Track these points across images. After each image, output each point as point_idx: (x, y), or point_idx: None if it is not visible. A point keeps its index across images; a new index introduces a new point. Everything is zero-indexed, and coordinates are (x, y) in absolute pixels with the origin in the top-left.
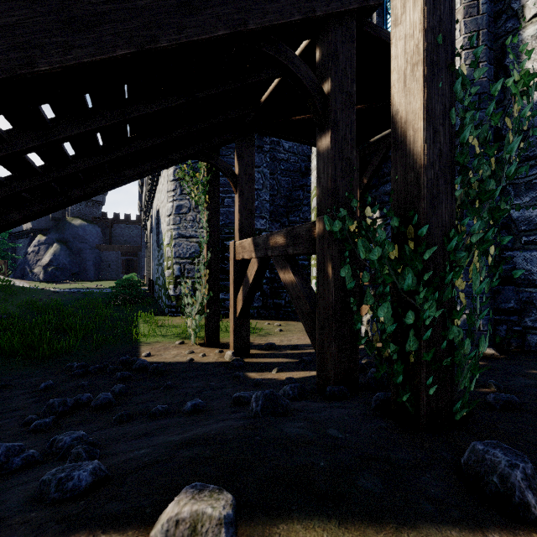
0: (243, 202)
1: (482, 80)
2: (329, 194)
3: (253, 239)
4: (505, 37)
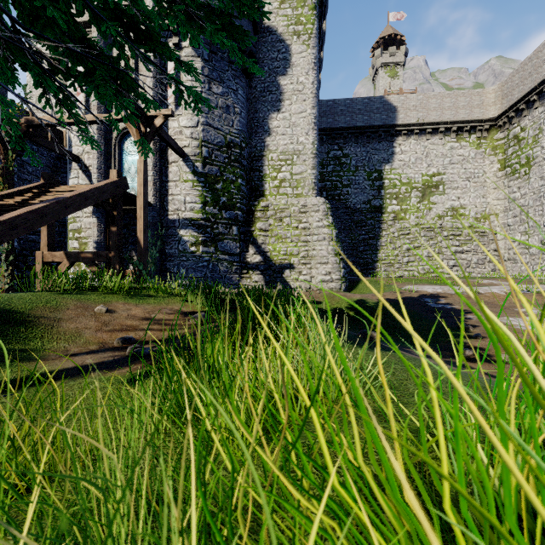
0: (50, 231)
1: (158, 208)
2: (116, 244)
3: (66, 253)
4: (165, 195)
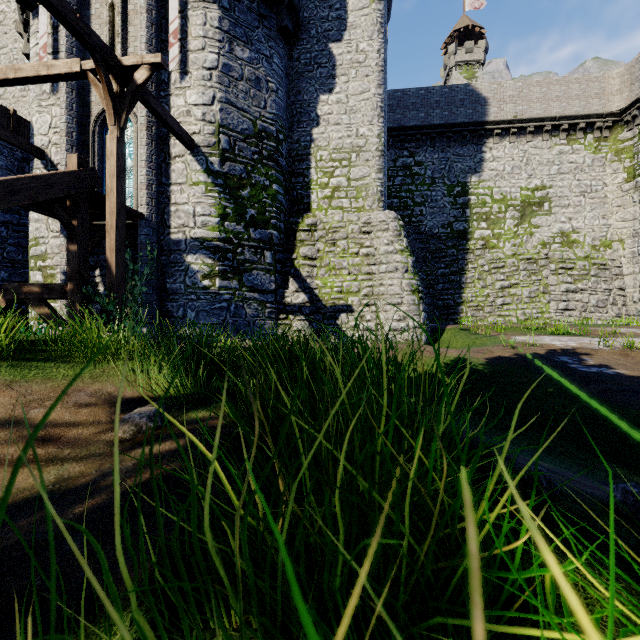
0: None
1: (154, 223)
2: (77, 272)
3: None
4: (165, 205)
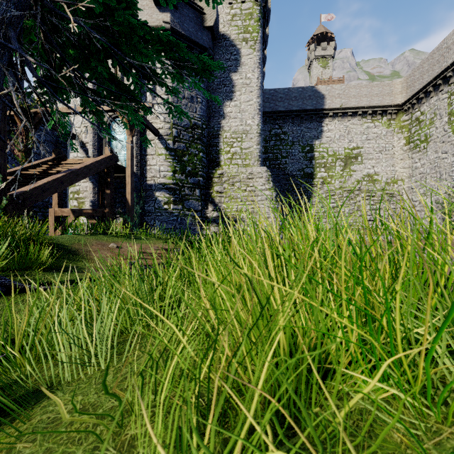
0: (59, 193)
1: (139, 175)
2: (110, 203)
3: (72, 209)
4: (144, 166)
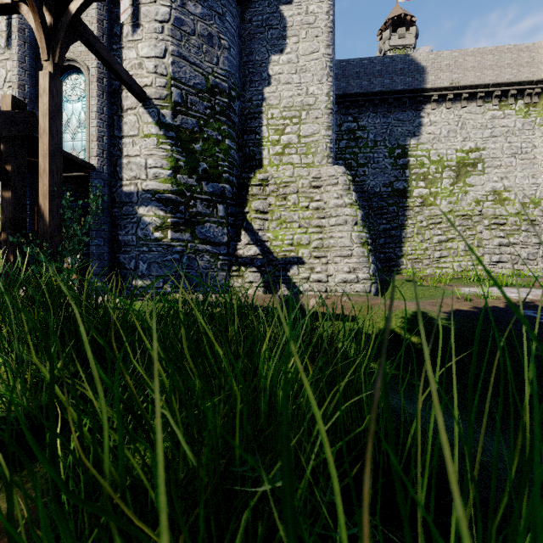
0: None
1: (105, 174)
2: (11, 221)
3: None
4: (117, 157)
